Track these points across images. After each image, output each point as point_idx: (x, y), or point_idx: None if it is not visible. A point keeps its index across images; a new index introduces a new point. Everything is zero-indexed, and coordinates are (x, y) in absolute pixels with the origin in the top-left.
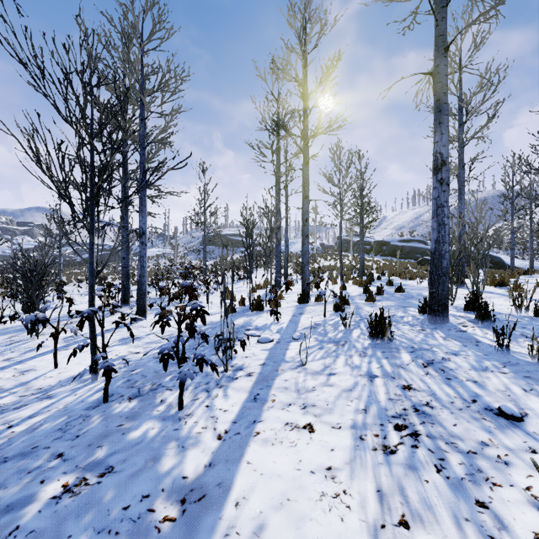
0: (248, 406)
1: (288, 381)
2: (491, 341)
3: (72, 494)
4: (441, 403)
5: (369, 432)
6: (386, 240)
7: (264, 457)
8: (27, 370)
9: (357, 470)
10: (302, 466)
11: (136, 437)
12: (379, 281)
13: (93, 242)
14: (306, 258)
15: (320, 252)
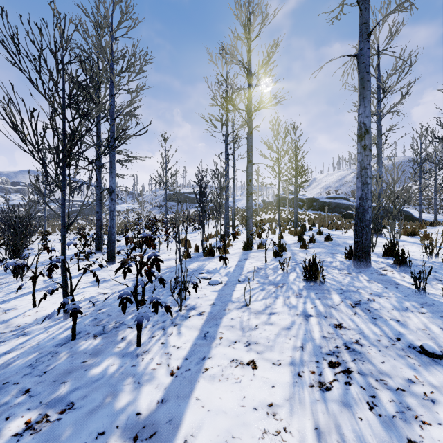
0: (199, 343)
1: (234, 319)
2: (408, 283)
3: (33, 432)
4: (369, 341)
5: (306, 369)
6: (316, 197)
7: (211, 393)
8: (9, 309)
9: (296, 407)
10: (246, 403)
11: (97, 373)
12: (310, 231)
13: (65, 198)
14: (250, 212)
15: (262, 207)
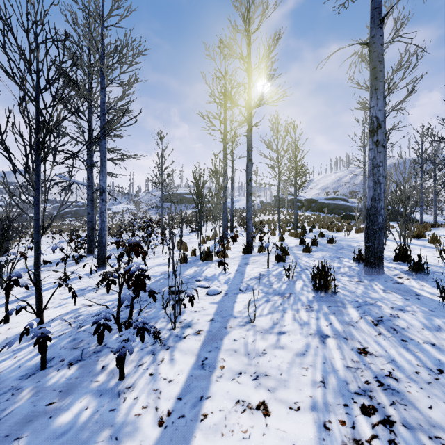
0: (195, 375)
1: (237, 341)
2: (430, 294)
3: None
4: (405, 374)
5: (333, 417)
6: (314, 198)
7: None
8: None
9: None
10: None
11: (64, 423)
12: (311, 233)
13: (39, 198)
14: (249, 213)
15: (260, 208)
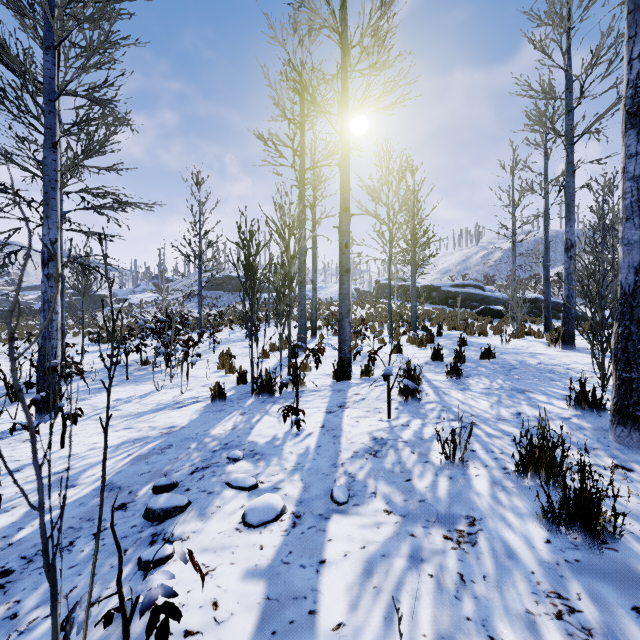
0: None
1: None
2: None
3: None
4: None
5: None
6: (435, 285)
7: None
8: None
9: None
10: None
11: None
12: (441, 338)
13: None
14: (345, 305)
15: (355, 299)
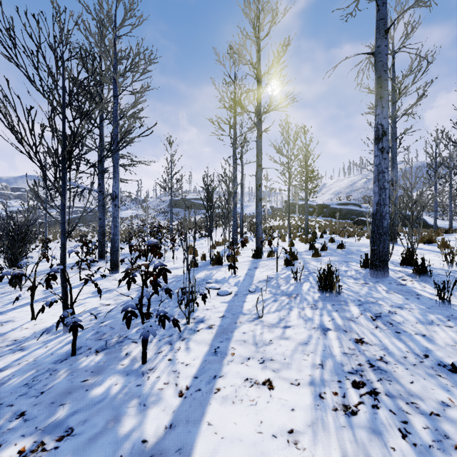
0: (209, 360)
1: (246, 333)
2: (430, 294)
3: None
4: (395, 358)
5: (327, 389)
6: (326, 203)
7: (224, 418)
8: (6, 321)
9: (320, 434)
10: (264, 429)
11: (99, 394)
12: (322, 239)
13: (65, 203)
14: (259, 218)
15: (270, 213)
